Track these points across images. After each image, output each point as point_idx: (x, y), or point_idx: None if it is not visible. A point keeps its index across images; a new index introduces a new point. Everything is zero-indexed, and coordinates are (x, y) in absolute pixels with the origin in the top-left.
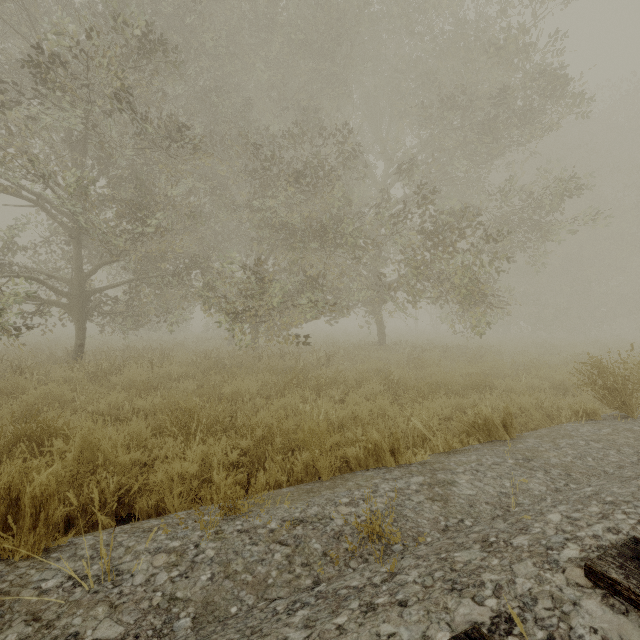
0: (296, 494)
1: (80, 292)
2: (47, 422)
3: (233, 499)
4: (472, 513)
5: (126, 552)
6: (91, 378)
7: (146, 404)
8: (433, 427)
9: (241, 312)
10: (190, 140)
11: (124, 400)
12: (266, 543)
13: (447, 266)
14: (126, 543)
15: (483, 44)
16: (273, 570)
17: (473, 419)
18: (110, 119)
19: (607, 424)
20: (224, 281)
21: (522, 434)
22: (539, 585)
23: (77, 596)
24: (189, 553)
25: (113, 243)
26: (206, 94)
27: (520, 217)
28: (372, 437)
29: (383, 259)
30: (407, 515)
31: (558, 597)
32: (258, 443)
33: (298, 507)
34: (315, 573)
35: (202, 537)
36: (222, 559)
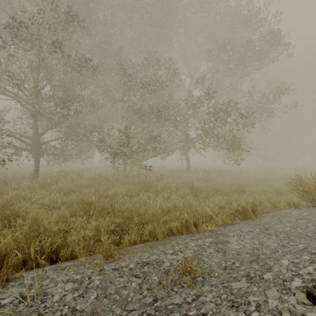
0: (144, 248)
1: (36, 143)
2: (16, 209)
3: (110, 251)
4: (239, 259)
5: (50, 282)
6: (41, 186)
7: (68, 200)
8: (215, 211)
9: (118, 153)
10: (91, 66)
11: (57, 198)
12: (127, 276)
13: (221, 130)
14: (51, 276)
15: (239, 19)
16: (131, 292)
17: (236, 207)
18: (51, 55)
19: (305, 210)
20: (109, 138)
21: (262, 215)
22: (281, 303)
23: (20, 309)
24: (85, 282)
25: (53, 118)
26: (100, 43)
27: (257, 106)
28: (184, 217)
29: (189, 127)
30: (204, 260)
31: (293, 311)
32: (125, 220)
33: (145, 255)
34: (154, 294)
35: (93, 273)
36: (103, 286)
